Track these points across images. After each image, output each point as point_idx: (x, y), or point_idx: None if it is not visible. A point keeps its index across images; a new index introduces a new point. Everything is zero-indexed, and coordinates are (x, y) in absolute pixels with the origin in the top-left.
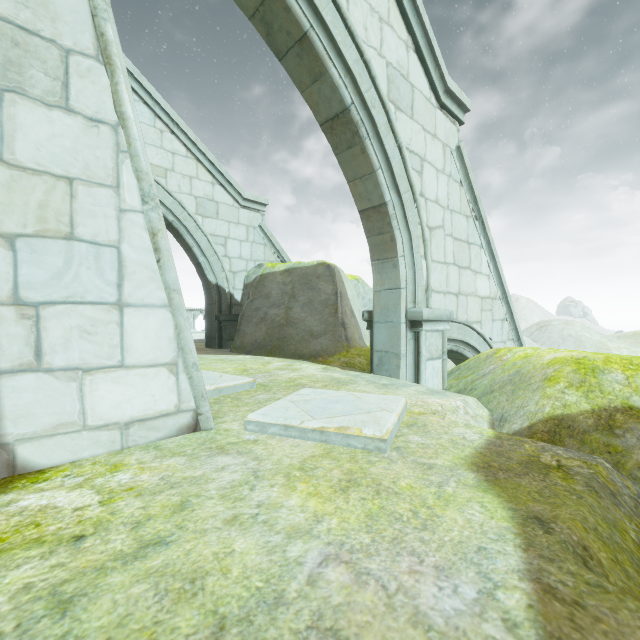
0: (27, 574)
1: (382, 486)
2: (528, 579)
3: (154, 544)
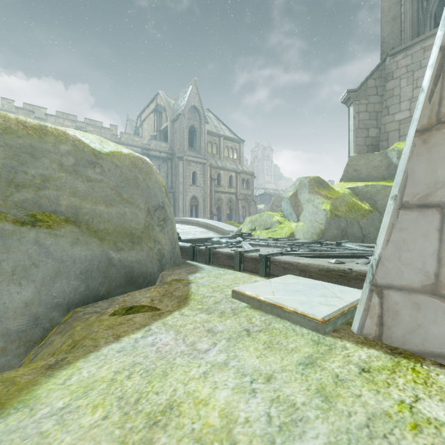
0: (356, 353)
1: (125, 410)
2: (119, 340)
3: (308, 363)
